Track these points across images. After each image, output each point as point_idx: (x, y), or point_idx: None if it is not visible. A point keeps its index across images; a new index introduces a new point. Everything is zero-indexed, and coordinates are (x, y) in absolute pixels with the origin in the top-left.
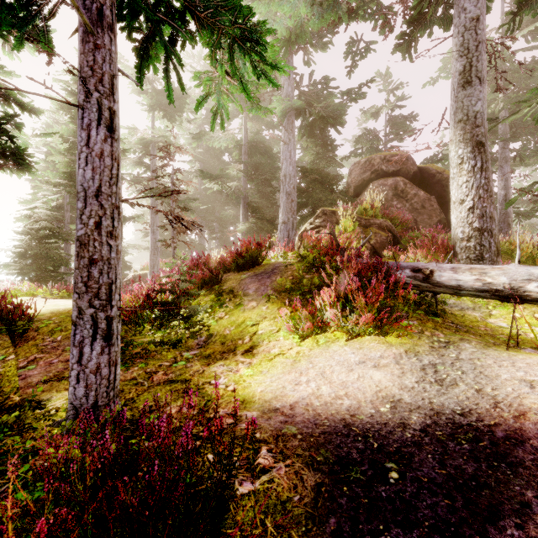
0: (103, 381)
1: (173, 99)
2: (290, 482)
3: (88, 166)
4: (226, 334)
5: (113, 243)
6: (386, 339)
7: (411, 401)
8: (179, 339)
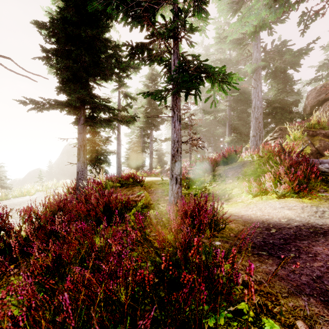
0: (178, 196)
1: (197, 103)
2: (235, 226)
3: (174, 133)
4: (217, 193)
5: (180, 155)
6: (302, 199)
7: (298, 220)
8: (196, 193)
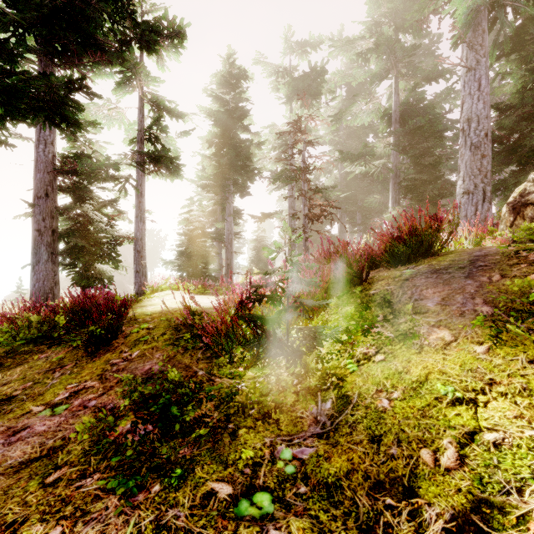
0: None
1: None
2: None
3: None
4: (381, 412)
5: None
6: None
7: None
8: (278, 399)
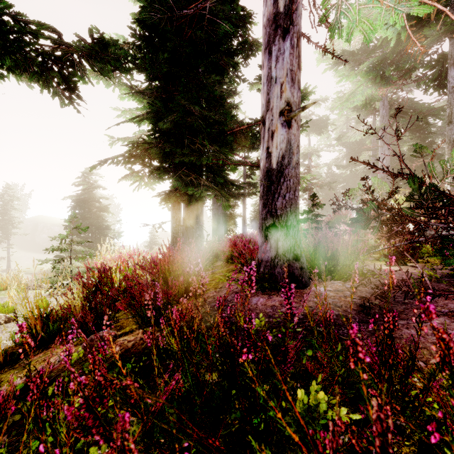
0: None
1: None
2: None
3: None
4: None
5: None
6: None
7: None
8: None
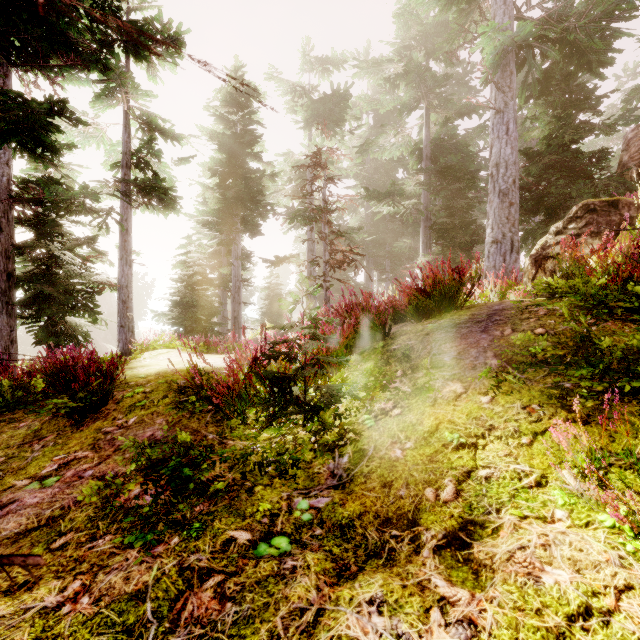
0: None
1: None
2: None
3: None
4: (394, 461)
5: None
6: None
7: None
8: (295, 456)
